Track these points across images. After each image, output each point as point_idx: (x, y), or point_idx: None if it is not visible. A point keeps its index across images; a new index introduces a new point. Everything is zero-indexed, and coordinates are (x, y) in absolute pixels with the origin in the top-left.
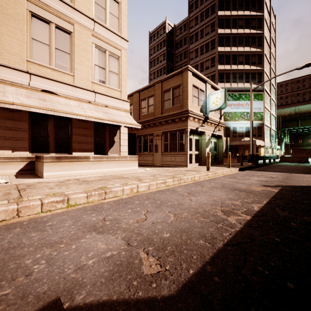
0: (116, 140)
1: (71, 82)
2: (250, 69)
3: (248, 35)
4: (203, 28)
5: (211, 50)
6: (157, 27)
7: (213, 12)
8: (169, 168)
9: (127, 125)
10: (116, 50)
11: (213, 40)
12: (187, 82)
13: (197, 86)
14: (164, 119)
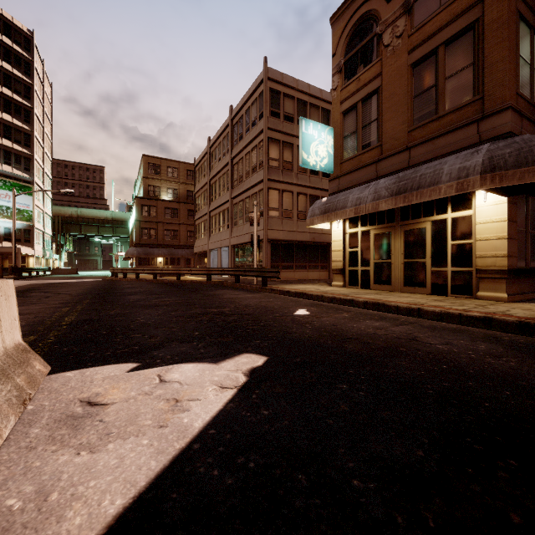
0: None
1: None
2: (13, 148)
3: (10, 98)
4: None
5: None
6: None
7: None
8: None
9: None
10: None
11: None
12: None
13: None
14: None
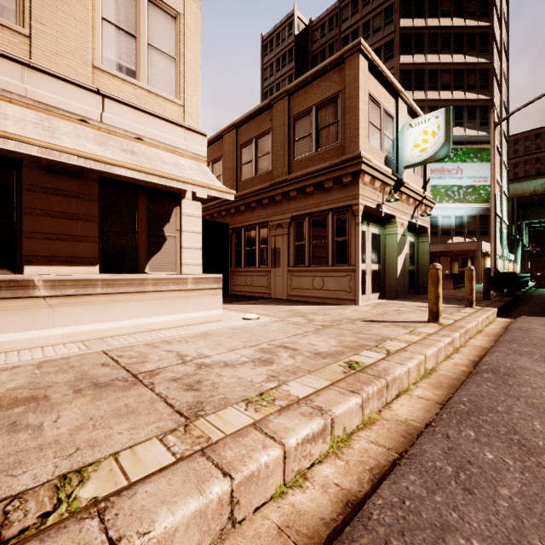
0: (169, 233)
1: (21, 56)
2: (465, 100)
3: (461, 30)
4: (368, 19)
5: (386, 63)
6: (277, 25)
7: None
8: (313, 311)
9: (194, 189)
10: None
11: (390, 42)
12: (357, 83)
13: (377, 100)
14: (294, 185)
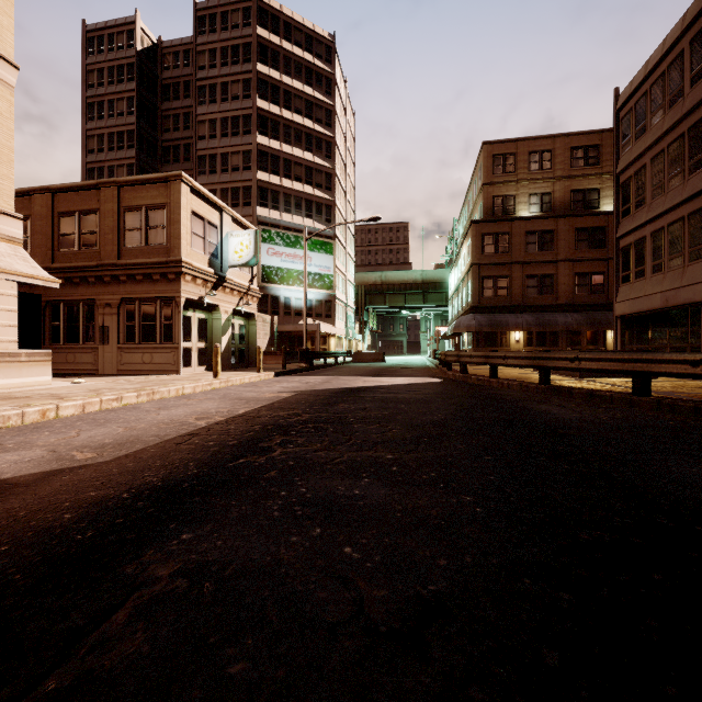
0: None
1: None
2: (314, 195)
3: (311, 131)
4: (227, 81)
5: (244, 135)
6: (110, 23)
7: (248, 60)
8: (137, 378)
9: (19, 279)
10: None
11: (248, 116)
12: (180, 204)
13: (201, 214)
14: (124, 271)
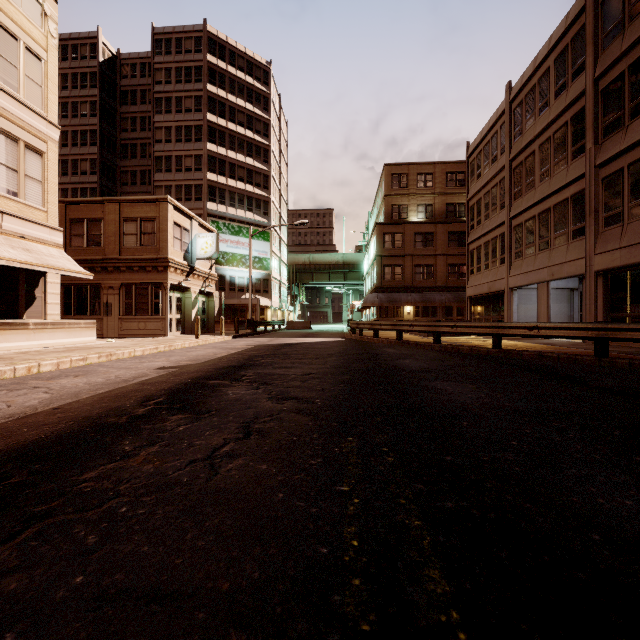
0: (38, 294)
1: None
2: (254, 193)
3: (251, 140)
4: (181, 96)
5: (196, 142)
6: (74, 35)
7: (199, 80)
8: (142, 339)
9: (72, 274)
10: (38, 141)
11: (199, 127)
12: (167, 218)
13: (179, 223)
14: (125, 264)
